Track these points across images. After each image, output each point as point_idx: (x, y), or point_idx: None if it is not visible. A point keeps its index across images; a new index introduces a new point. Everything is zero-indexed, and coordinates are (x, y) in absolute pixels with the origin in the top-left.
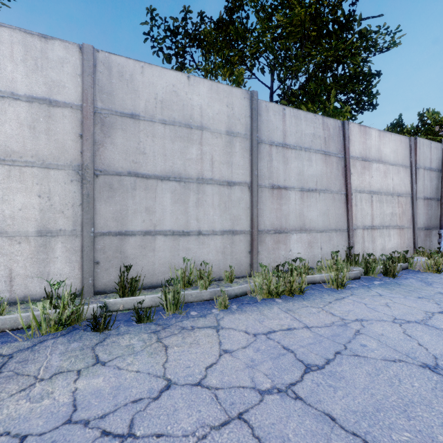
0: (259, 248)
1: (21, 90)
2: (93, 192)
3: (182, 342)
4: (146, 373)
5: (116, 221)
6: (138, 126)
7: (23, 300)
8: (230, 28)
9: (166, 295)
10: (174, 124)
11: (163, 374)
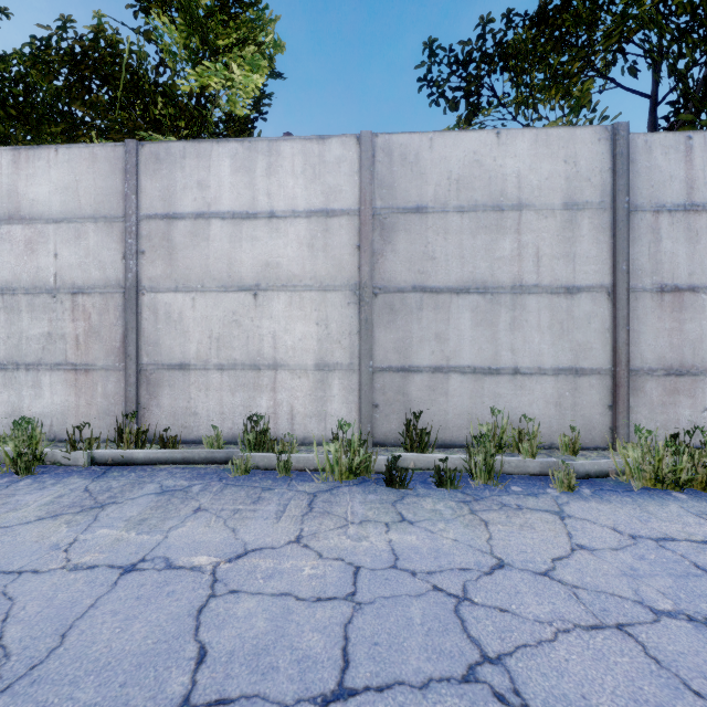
0: (630, 400)
1: (300, 206)
2: (371, 316)
3: (507, 522)
4: (466, 544)
5: (398, 352)
6: (426, 222)
7: (302, 442)
8: (564, 17)
9: (473, 457)
10: (475, 209)
11: (489, 551)
